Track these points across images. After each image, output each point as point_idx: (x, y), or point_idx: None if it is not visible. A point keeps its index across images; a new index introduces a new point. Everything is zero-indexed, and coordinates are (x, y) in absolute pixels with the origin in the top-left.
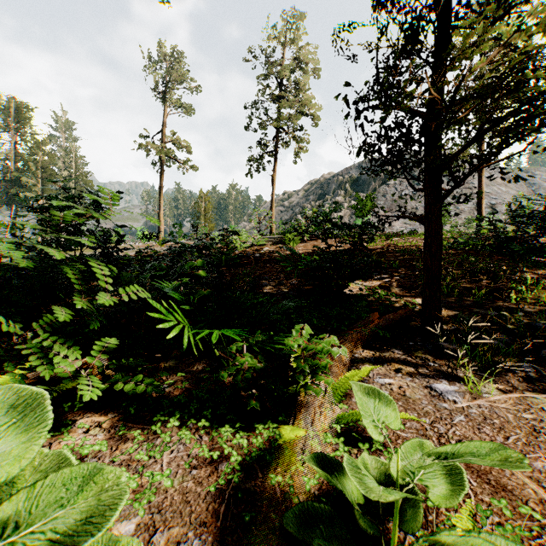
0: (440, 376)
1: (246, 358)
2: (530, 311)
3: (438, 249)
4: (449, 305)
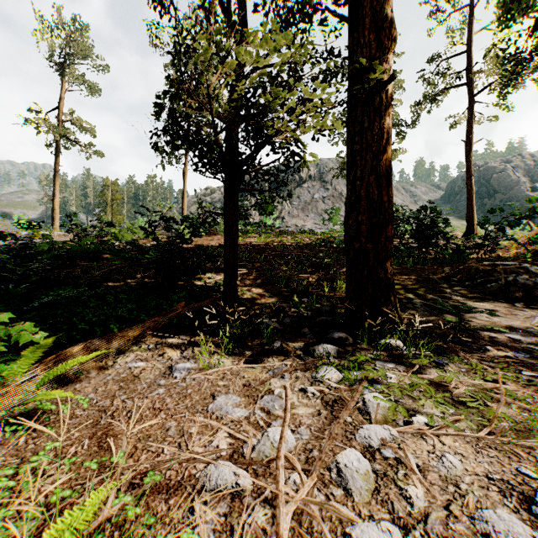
0: (195, 356)
1: None
2: (333, 298)
3: (232, 243)
4: (274, 294)
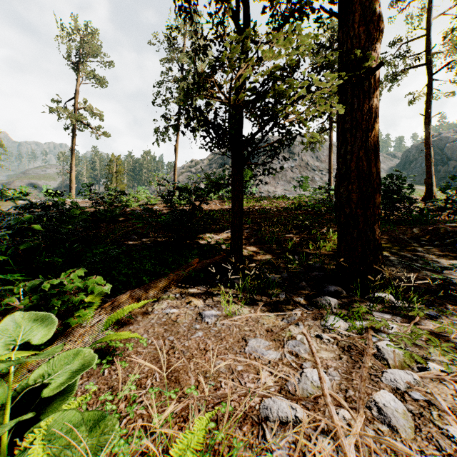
0: (216, 305)
1: (12, 298)
2: (318, 255)
3: (239, 209)
4: (267, 252)
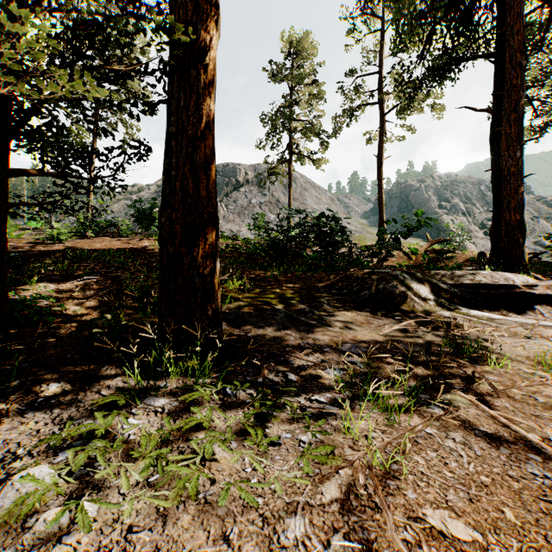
0: None
1: None
2: None
3: None
4: (110, 309)
